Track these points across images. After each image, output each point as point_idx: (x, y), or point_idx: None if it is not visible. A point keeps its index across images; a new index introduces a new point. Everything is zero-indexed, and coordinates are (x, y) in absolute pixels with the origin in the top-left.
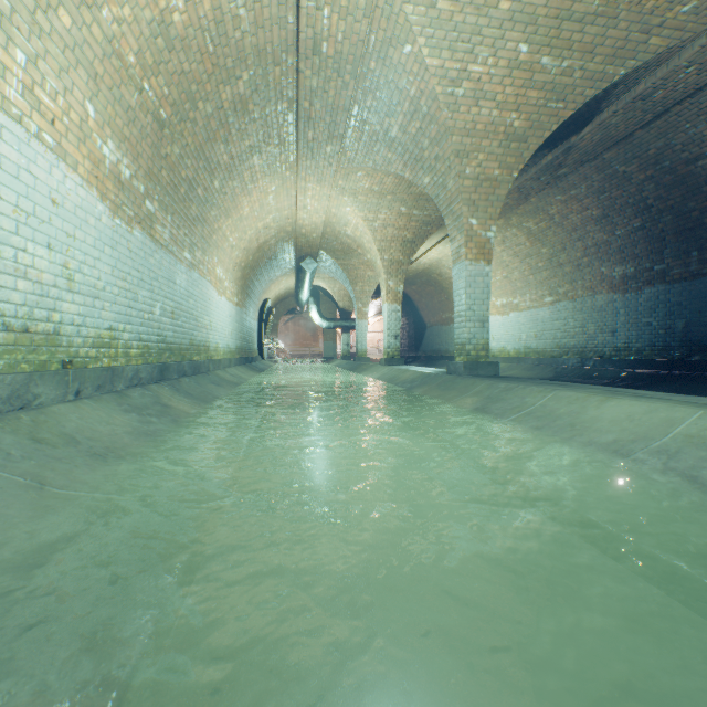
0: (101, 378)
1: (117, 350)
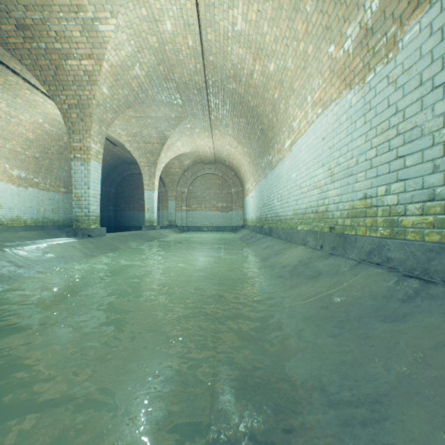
0: (335, 241)
1: (375, 219)
